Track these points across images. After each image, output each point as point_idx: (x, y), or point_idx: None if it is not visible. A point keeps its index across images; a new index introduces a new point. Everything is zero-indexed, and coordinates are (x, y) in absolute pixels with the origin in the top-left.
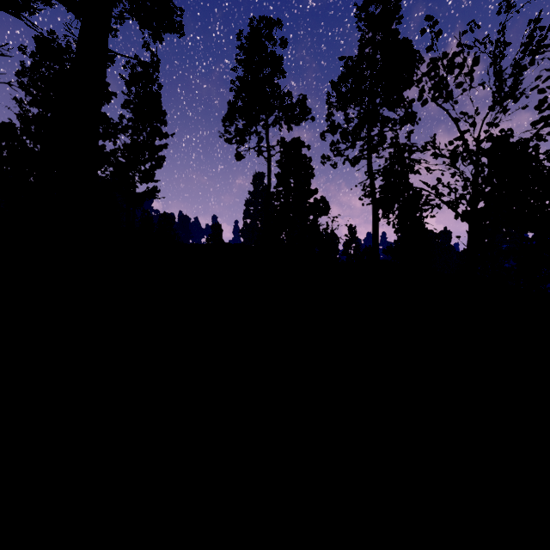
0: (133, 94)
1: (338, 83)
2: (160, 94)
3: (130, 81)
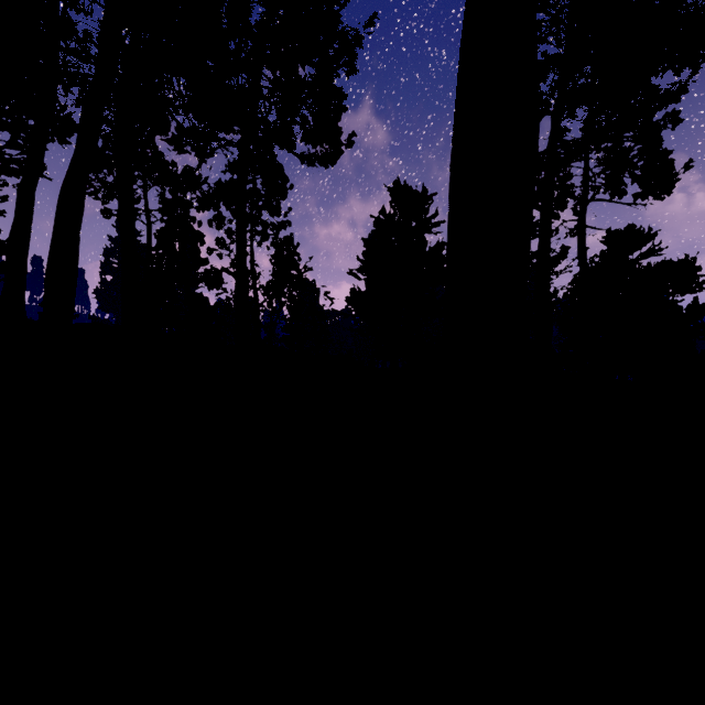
0: None
1: None
2: None
3: None
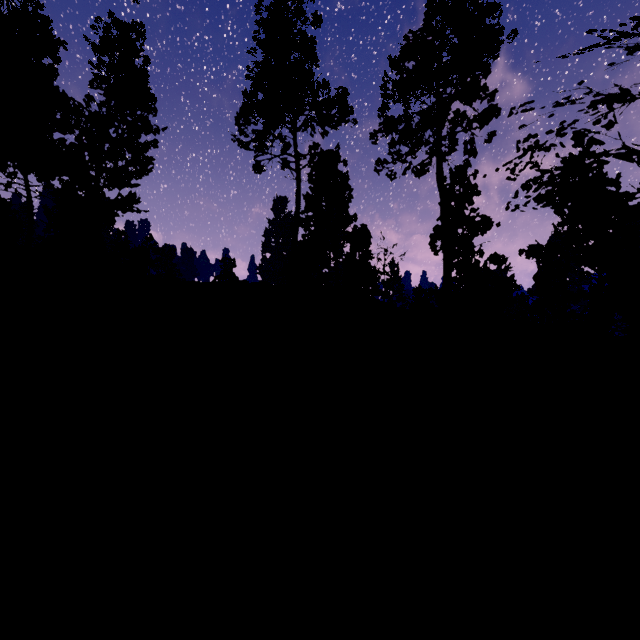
0: (106, 67)
1: (400, 58)
2: (146, 72)
3: (101, 47)
